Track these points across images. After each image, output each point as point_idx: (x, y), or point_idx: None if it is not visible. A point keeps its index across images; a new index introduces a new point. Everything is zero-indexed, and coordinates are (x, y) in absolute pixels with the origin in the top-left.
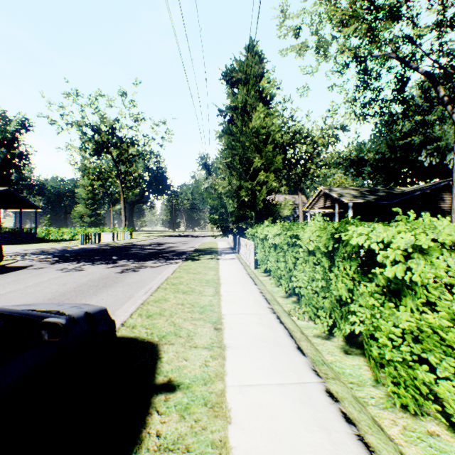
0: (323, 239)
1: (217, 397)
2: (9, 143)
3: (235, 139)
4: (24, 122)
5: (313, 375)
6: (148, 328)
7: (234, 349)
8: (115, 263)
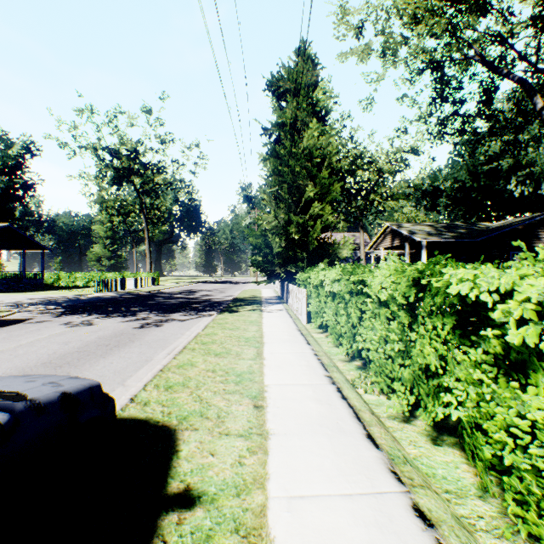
0: (402, 286)
1: (254, 517)
2: (11, 170)
3: (283, 163)
4: (29, 145)
5: (393, 480)
6: (166, 406)
7: (281, 438)
8: (134, 315)
